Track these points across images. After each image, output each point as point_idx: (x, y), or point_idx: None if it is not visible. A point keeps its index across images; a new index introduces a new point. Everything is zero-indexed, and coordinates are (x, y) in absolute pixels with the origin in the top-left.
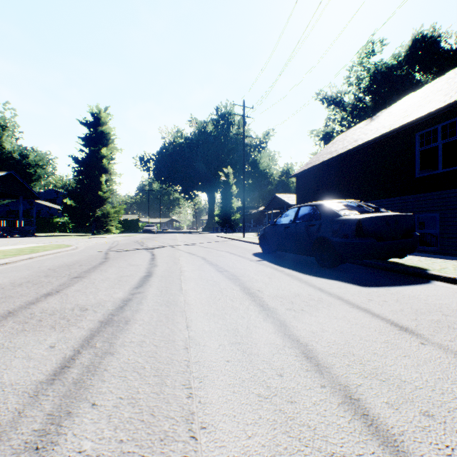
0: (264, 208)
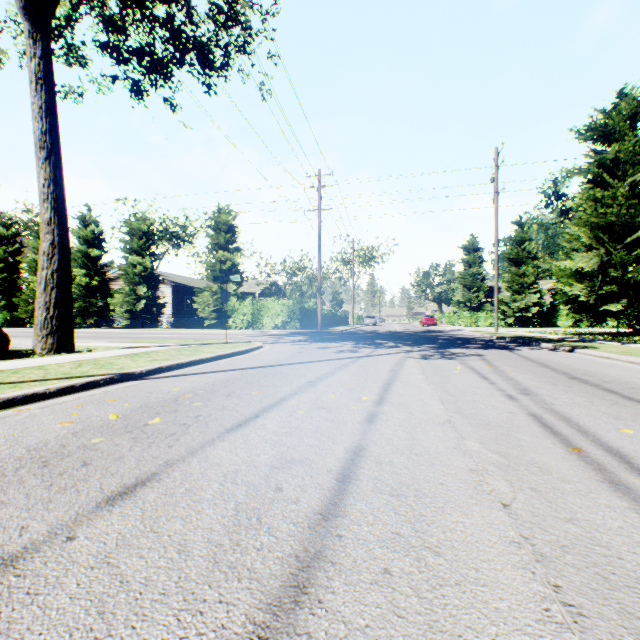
0: None
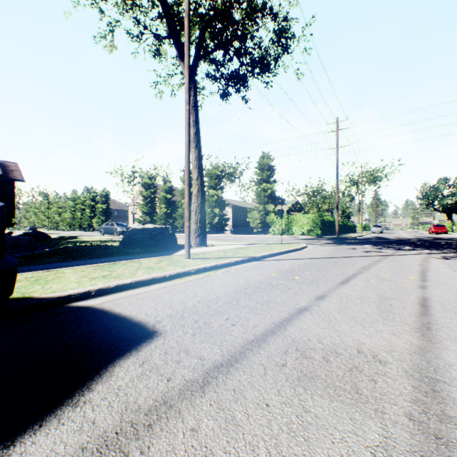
0: None
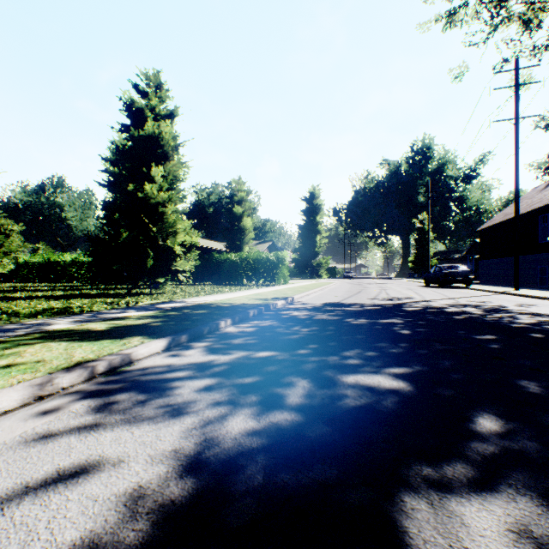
0: (464, 254)
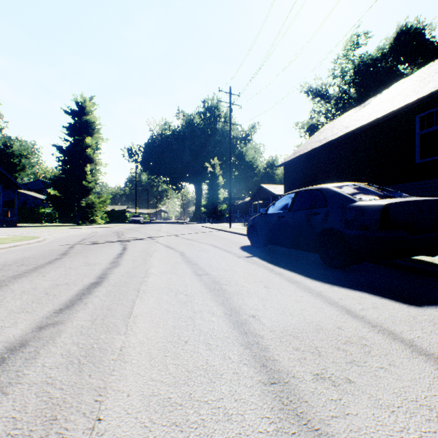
0: (250, 199)
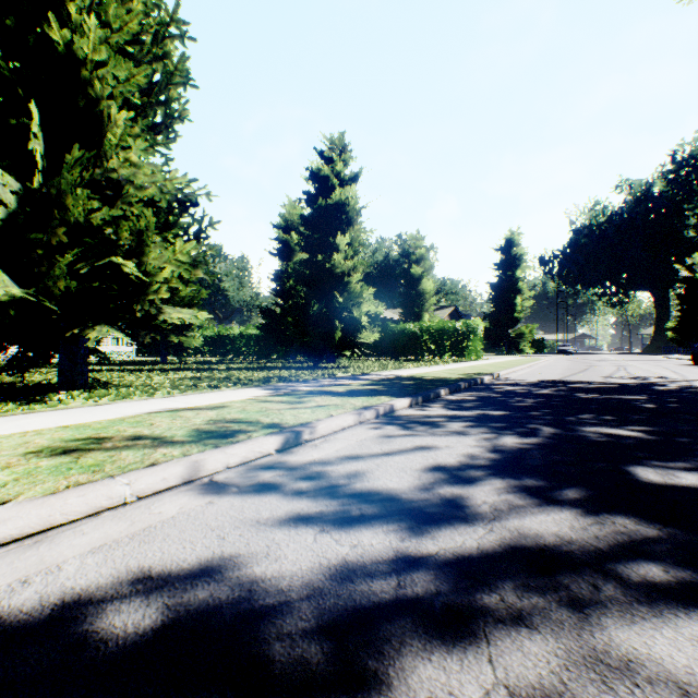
0: None
